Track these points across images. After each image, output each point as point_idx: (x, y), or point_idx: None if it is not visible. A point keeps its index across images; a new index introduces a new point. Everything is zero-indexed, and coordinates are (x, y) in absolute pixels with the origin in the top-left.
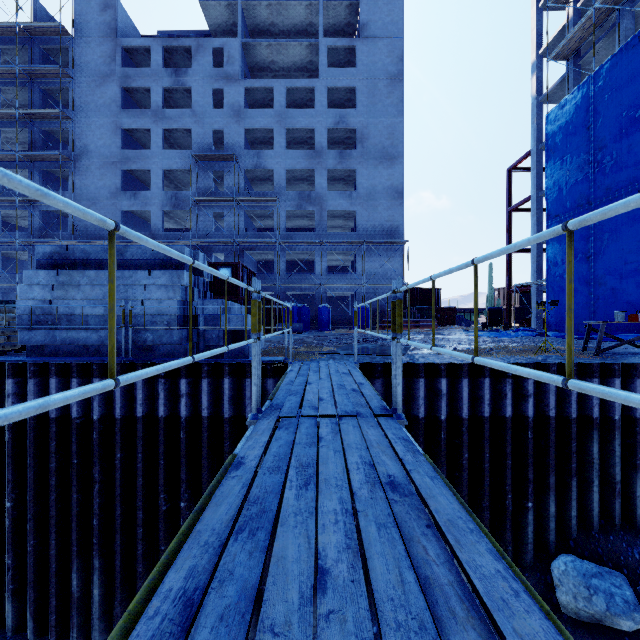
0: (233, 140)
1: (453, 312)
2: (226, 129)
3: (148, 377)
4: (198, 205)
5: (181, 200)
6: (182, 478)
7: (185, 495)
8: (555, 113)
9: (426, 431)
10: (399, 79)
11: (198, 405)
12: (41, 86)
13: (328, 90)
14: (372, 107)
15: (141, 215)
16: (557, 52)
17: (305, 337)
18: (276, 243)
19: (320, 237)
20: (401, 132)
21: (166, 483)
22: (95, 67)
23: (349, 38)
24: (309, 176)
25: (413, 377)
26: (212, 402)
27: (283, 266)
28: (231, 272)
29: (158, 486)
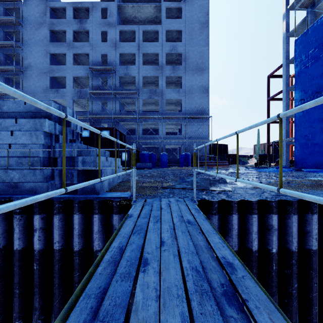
0: (112, 60)
1: (235, 157)
2: (108, 53)
3: (6, 213)
4: (93, 96)
5: (83, 93)
6: (35, 306)
7: (38, 321)
8: (301, 39)
9: (258, 262)
10: (206, 25)
11: (51, 238)
12: (4, 29)
13: (166, 32)
14: (191, 41)
15: (61, 103)
16: (301, 3)
17: (152, 172)
18: (137, 118)
19: (161, 114)
20: (207, 55)
21: (21, 310)
22: (34, 18)
23: (178, 2)
24: (155, 81)
25: (246, 213)
26: (64, 235)
27: (141, 131)
28: (109, 133)
29: (13, 313)
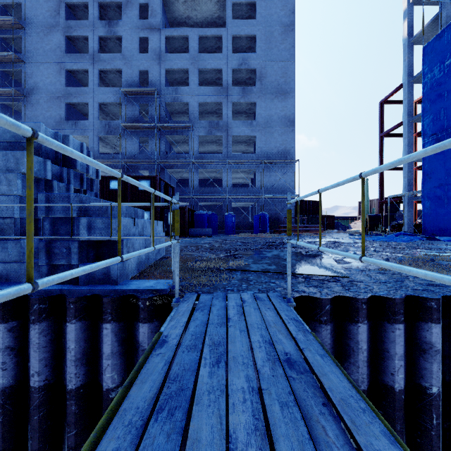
0: (155, 78)
1: (332, 219)
2: (150, 70)
3: None
4: (127, 132)
5: (113, 127)
6: None
7: None
8: (432, 45)
9: (404, 410)
10: (291, 28)
11: (27, 365)
12: None
13: (233, 39)
14: (269, 51)
15: (83, 141)
16: None
17: (213, 241)
18: (190, 162)
19: (226, 158)
20: (293, 72)
21: None
22: (43, 19)
23: None
24: (217, 109)
25: (382, 320)
26: (49, 361)
27: (196, 181)
28: (150, 184)
29: None
